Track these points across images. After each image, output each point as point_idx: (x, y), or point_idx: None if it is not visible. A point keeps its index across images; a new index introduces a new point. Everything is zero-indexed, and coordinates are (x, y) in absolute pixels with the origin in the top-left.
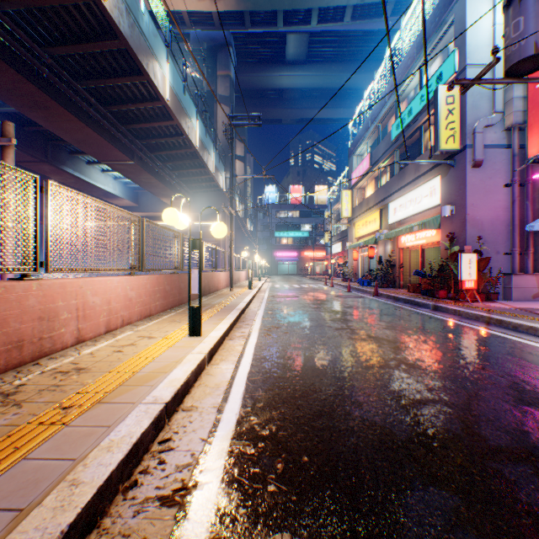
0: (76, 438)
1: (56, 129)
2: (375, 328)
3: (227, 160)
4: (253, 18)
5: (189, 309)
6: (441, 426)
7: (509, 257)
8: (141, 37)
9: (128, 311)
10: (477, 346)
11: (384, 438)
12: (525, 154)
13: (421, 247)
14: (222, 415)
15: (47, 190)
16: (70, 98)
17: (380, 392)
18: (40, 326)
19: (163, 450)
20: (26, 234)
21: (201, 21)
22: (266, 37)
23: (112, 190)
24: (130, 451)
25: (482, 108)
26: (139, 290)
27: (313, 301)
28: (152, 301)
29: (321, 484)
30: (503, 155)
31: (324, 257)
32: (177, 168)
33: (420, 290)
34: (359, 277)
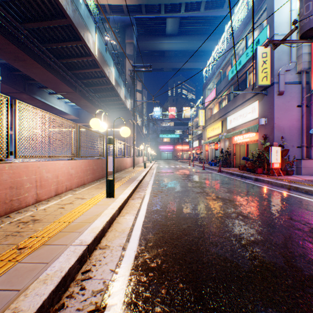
0: (23, 272)
1: (29, 73)
2: (220, 192)
3: (132, 92)
4: (147, 8)
5: (106, 181)
6: (270, 260)
7: (300, 149)
8: (79, 18)
9: (69, 182)
10: (285, 204)
11: (233, 269)
12: (310, 87)
13: (246, 143)
14: (125, 252)
15: (15, 106)
16: (37, 54)
17: (227, 235)
18: (10, 192)
19: (84, 279)
20: (1, 134)
21: (116, 10)
22: (154, 20)
23: (64, 110)
24: (60, 283)
25: (283, 60)
26: (77, 169)
27: (182, 175)
28: (85, 176)
29: (192, 306)
30: (296, 88)
31: (188, 149)
32: (102, 97)
33: (246, 168)
34: (209, 161)
